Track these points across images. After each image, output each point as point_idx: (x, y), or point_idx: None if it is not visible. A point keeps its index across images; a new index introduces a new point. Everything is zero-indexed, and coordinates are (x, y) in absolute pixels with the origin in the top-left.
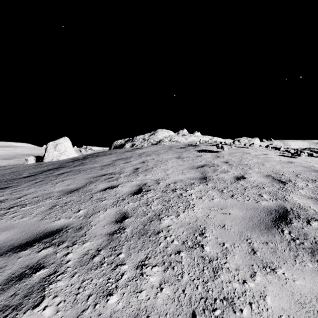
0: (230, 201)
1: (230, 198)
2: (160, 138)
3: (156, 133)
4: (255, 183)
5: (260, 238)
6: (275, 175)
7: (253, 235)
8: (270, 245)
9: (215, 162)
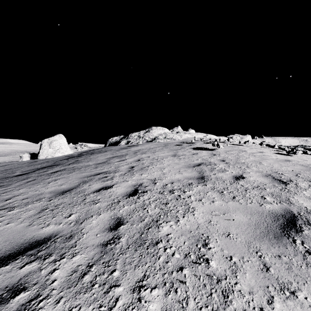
0: (232, 204)
1: (231, 201)
2: (155, 135)
3: (151, 131)
4: (255, 183)
5: (271, 250)
6: (274, 175)
7: (262, 246)
8: (283, 259)
9: (211, 160)
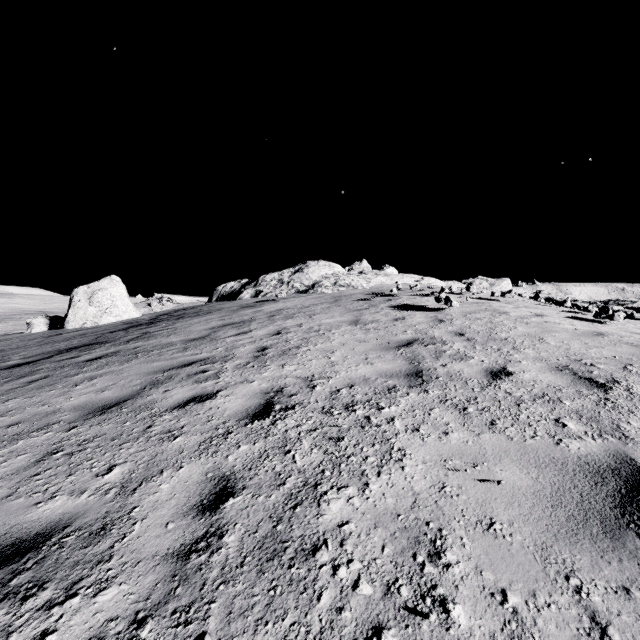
0: (490, 440)
1: (488, 432)
2: (314, 279)
3: (305, 269)
4: (537, 388)
5: (602, 570)
6: (575, 367)
7: (578, 558)
8: (637, 598)
9: (436, 334)
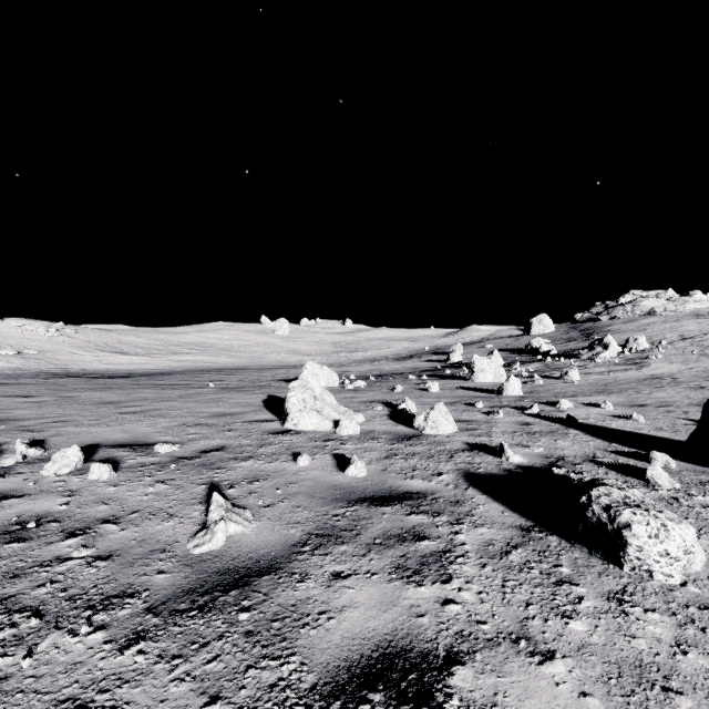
0: None
1: None
2: (649, 309)
3: (642, 304)
4: None
5: None
6: None
7: None
8: None
9: None
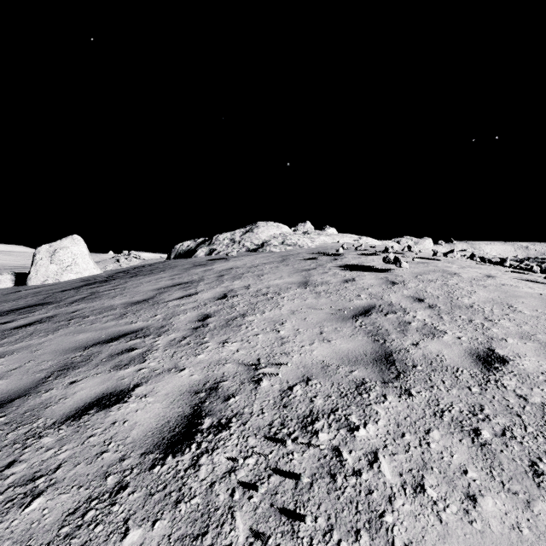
0: None
1: (542, 497)
2: (263, 238)
3: (255, 230)
4: None
5: None
6: None
7: None
8: None
9: (393, 299)
